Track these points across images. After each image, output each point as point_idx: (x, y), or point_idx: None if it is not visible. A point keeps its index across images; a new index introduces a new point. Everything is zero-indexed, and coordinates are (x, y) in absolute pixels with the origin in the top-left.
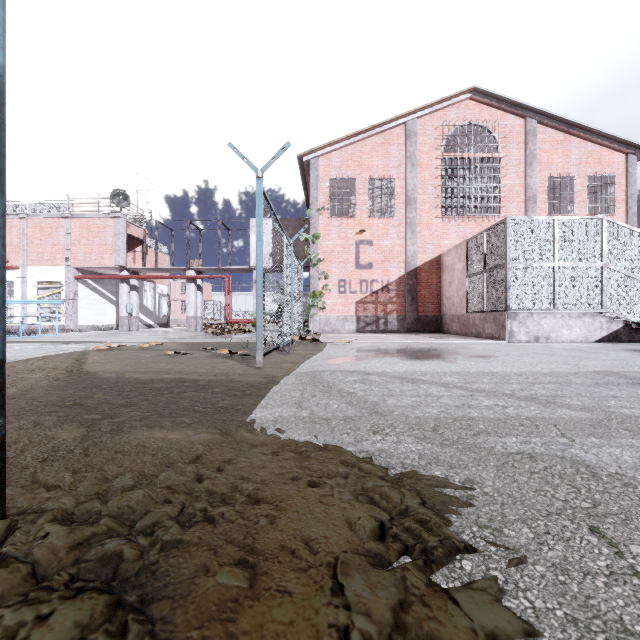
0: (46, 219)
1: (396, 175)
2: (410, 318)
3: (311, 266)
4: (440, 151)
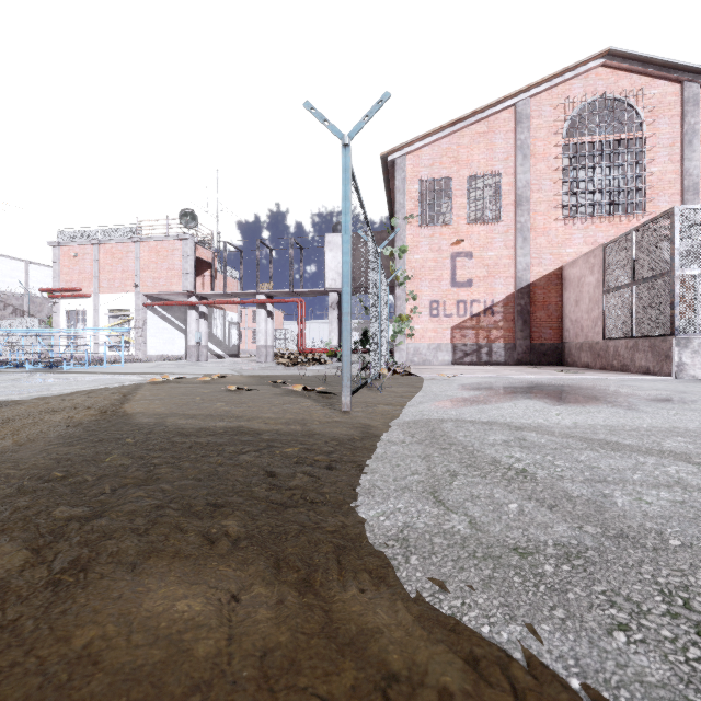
0: (117, 244)
1: (503, 170)
2: (521, 347)
3: (397, 285)
4: (561, 136)
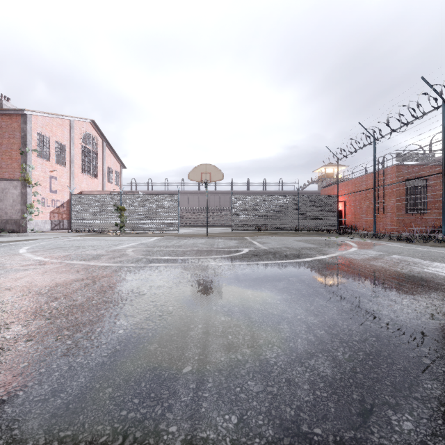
0: None
1: (67, 145)
2: None
3: (28, 186)
4: (81, 141)
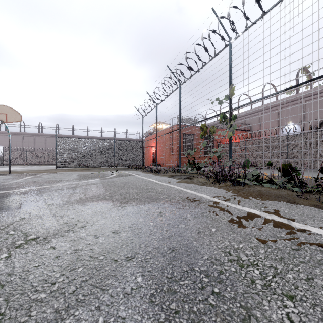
0: None
1: None
2: None
3: None
4: None
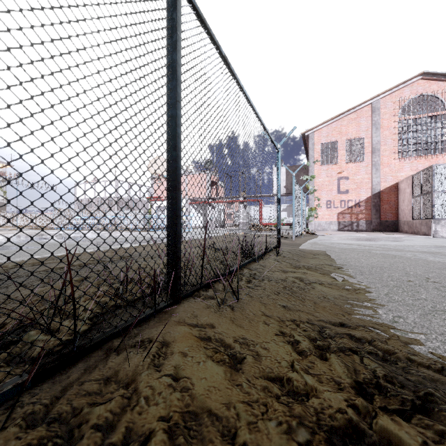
0: None
1: (365, 136)
2: (374, 222)
3: (309, 193)
4: (397, 116)
